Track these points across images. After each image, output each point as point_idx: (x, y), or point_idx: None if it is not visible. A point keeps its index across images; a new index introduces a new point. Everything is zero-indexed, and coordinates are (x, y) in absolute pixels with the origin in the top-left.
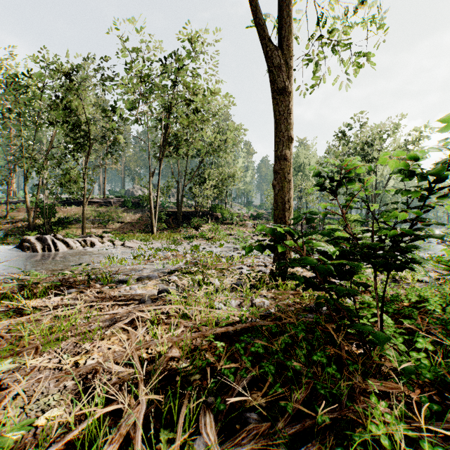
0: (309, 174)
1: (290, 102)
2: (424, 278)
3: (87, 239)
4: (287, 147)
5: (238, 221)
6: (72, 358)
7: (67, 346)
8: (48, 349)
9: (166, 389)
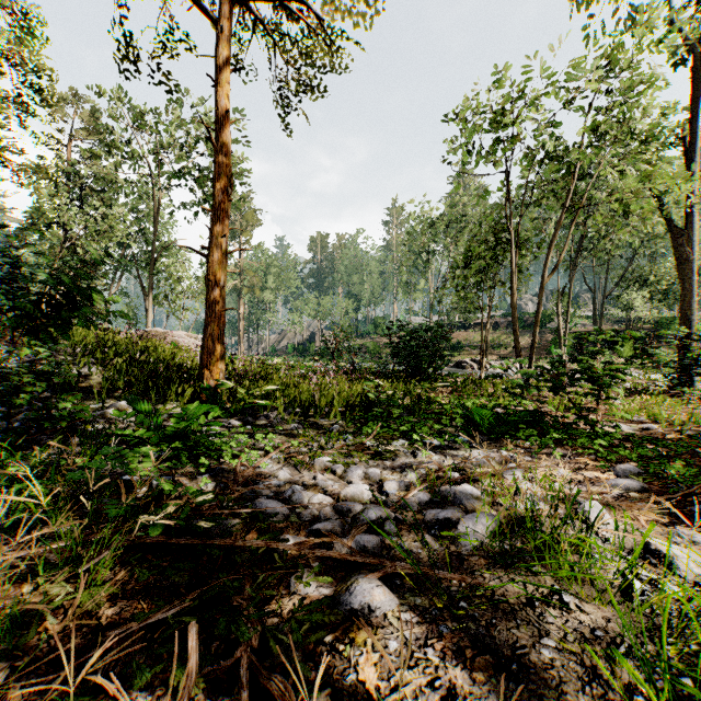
0: None
1: (692, 266)
2: None
3: (503, 363)
4: (689, 297)
5: None
6: None
7: None
8: None
9: None
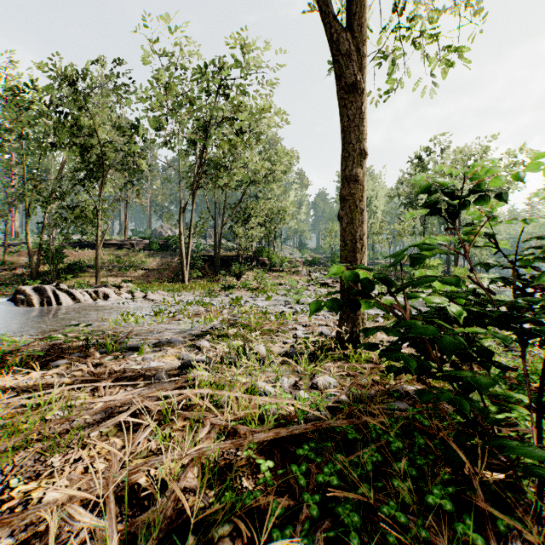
0: (377, 210)
1: (362, 103)
2: None
3: (99, 290)
4: (359, 164)
5: (290, 268)
6: (25, 485)
7: (24, 460)
8: None
9: None
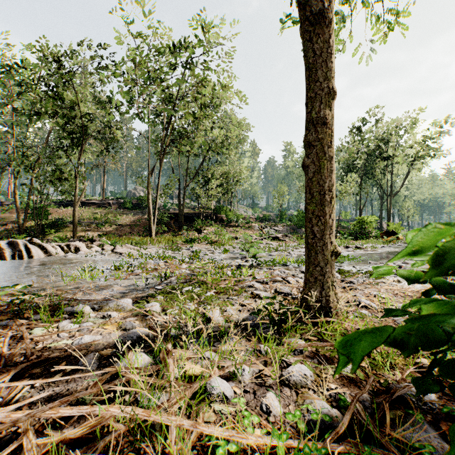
0: None
1: (331, 36)
2: None
3: (71, 243)
4: (328, 105)
5: (244, 224)
6: None
7: None
8: None
9: None
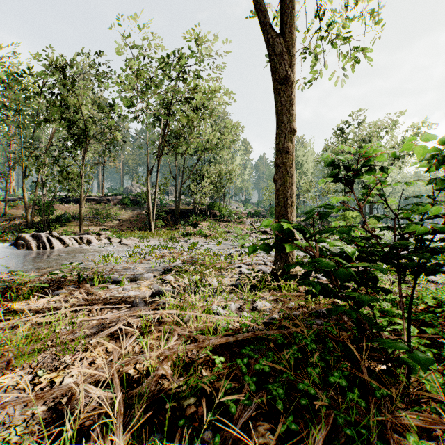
0: (307, 172)
1: (292, 92)
2: (433, 277)
3: (83, 236)
4: (290, 139)
5: (236, 219)
6: (48, 374)
7: (44, 359)
8: (22, 362)
9: (153, 420)
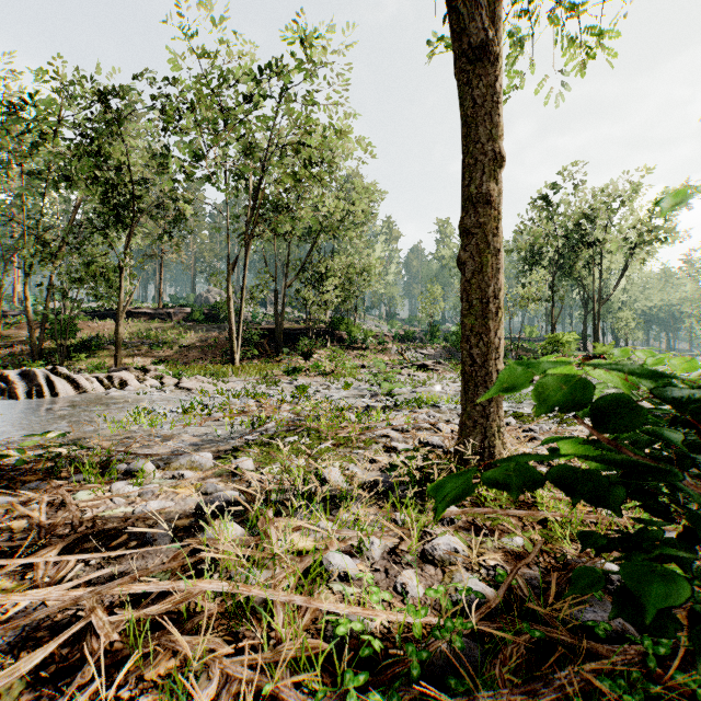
0: None
1: (497, 78)
2: None
3: (114, 375)
4: (493, 176)
5: (375, 345)
6: None
7: None
8: None
9: None
